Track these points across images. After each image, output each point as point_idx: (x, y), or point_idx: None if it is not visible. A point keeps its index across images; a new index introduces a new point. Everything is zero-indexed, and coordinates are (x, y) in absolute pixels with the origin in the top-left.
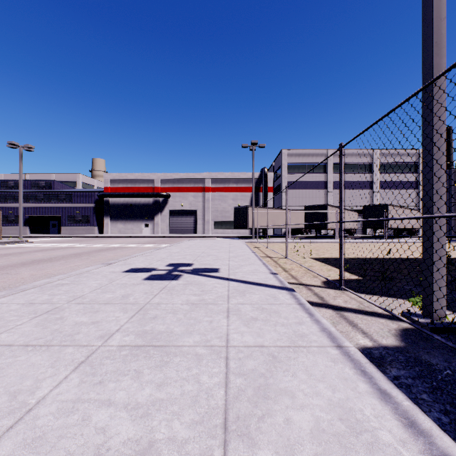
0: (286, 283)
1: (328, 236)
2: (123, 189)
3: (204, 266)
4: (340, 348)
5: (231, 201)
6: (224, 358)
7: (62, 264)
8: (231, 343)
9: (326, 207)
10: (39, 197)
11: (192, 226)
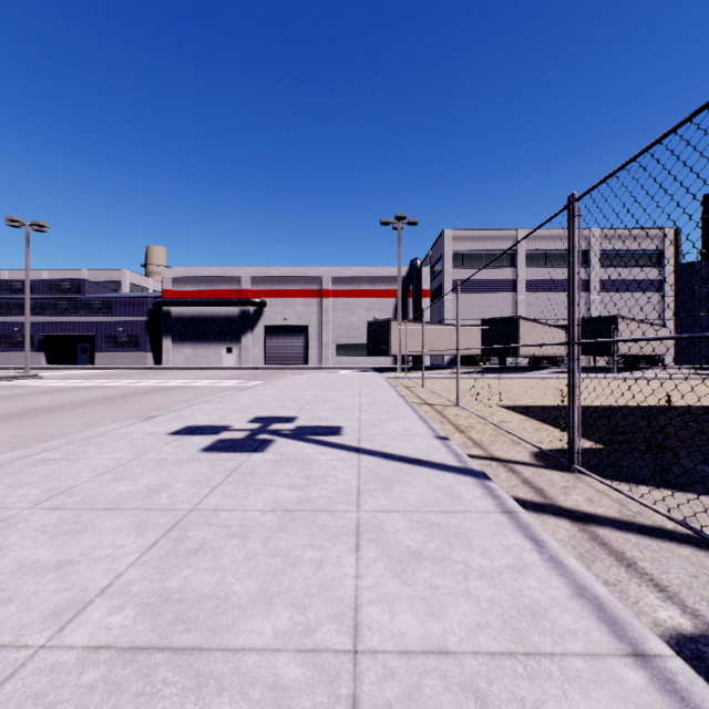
0: (467, 459)
1: (518, 368)
2: (193, 294)
3: (315, 423)
4: (644, 664)
5: (364, 313)
6: (346, 705)
7: (75, 417)
8: (365, 638)
9: (517, 321)
10: (61, 306)
11: (302, 351)
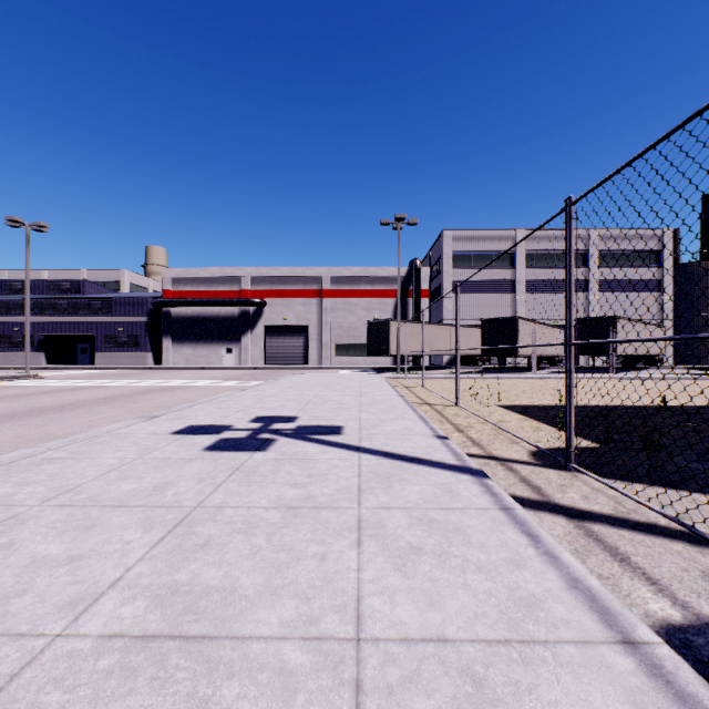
0: (466, 457)
1: (517, 368)
2: (192, 294)
3: (316, 423)
4: (633, 650)
5: (363, 313)
6: (350, 688)
7: (77, 416)
8: (367, 627)
9: (516, 321)
10: (61, 306)
11: (301, 351)
